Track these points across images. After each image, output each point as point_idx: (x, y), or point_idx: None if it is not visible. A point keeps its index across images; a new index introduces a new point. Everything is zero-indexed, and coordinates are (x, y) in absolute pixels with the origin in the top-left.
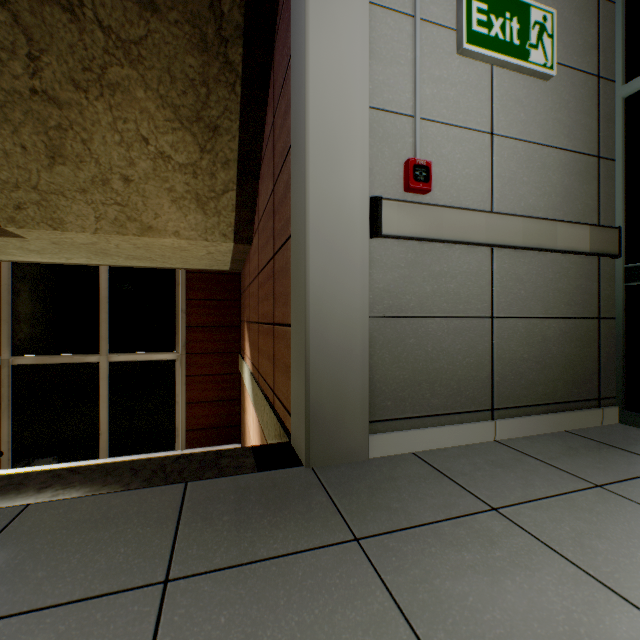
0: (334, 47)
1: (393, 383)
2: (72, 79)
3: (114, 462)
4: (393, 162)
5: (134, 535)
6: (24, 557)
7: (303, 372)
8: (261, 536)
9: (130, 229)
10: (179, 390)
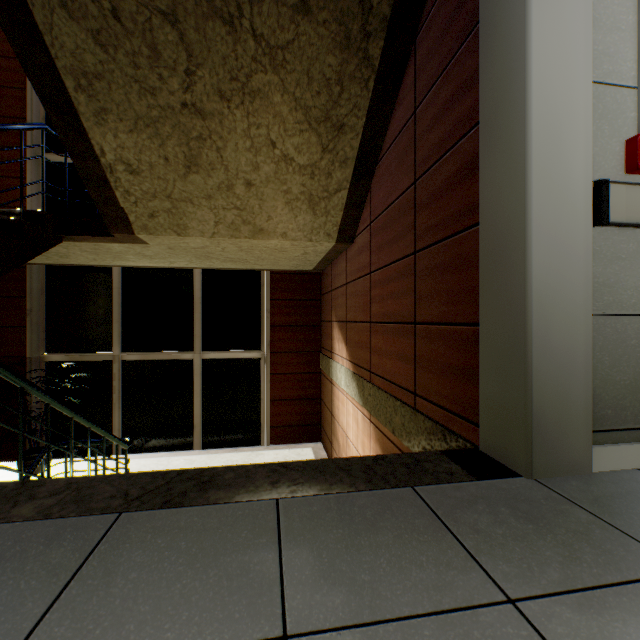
0: (556, 18)
1: (612, 389)
2: (219, 90)
3: (315, 460)
4: (612, 141)
5: (418, 542)
6: (329, 556)
7: (520, 375)
8: (564, 557)
9: (243, 232)
10: (263, 387)
